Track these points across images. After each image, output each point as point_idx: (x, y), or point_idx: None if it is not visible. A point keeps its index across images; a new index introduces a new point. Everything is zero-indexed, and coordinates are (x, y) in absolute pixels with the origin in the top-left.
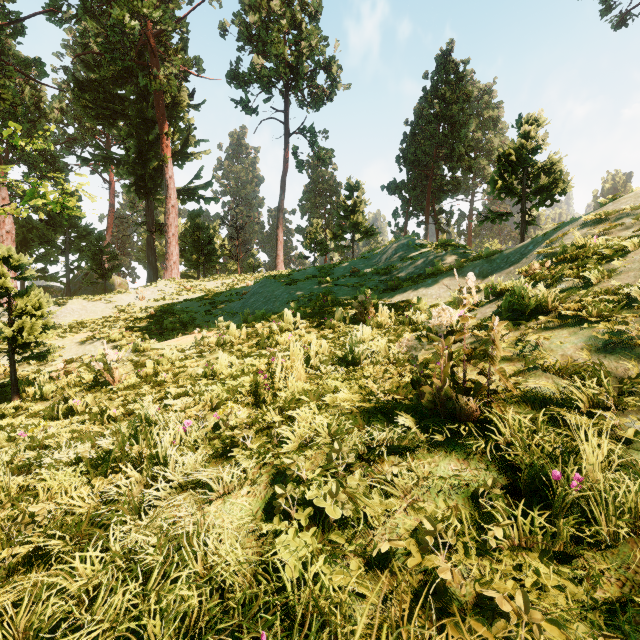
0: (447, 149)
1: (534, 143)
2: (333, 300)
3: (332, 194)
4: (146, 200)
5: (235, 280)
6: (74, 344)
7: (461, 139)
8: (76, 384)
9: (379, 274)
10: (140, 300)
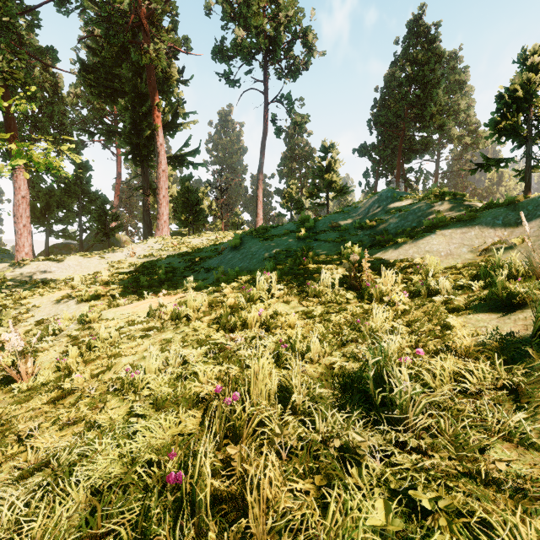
0: (418, 109)
1: None
2: (313, 257)
3: (307, 159)
4: (142, 167)
5: (218, 237)
6: (50, 303)
7: (433, 98)
8: None
9: (362, 228)
10: (131, 256)
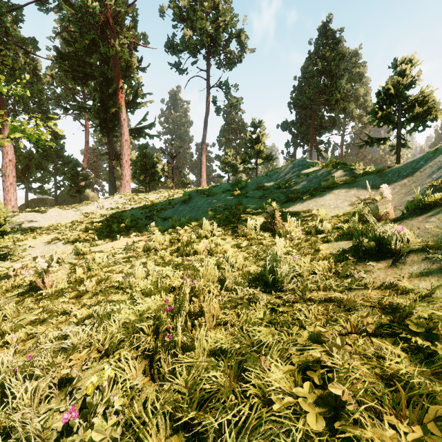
0: (326, 95)
1: (409, 79)
2: (244, 209)
3: (241, 132)
4: (108, 137)
5: (170, 193)
6: (42, 244)
7: (338, 87)
8: (19, 285)
9: (280, 188)
10: (101, 208)
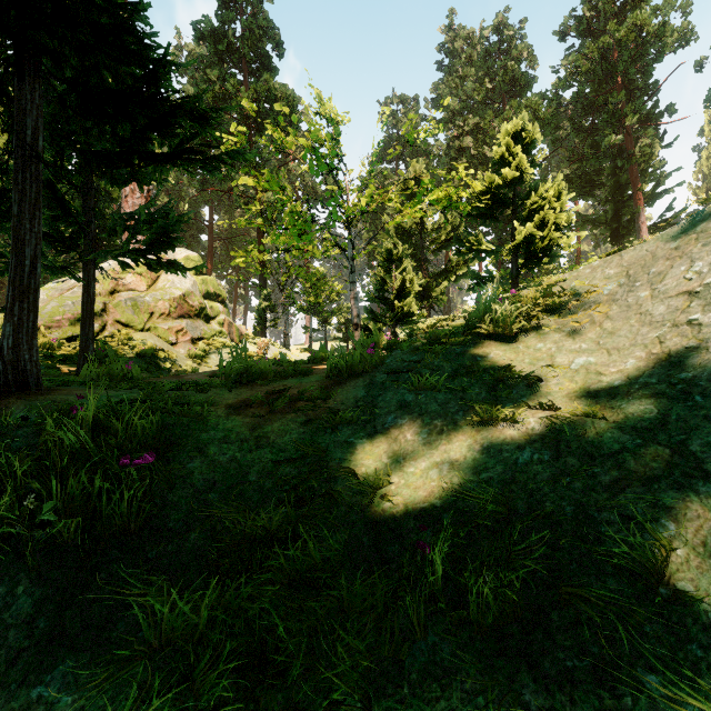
0: None
1: None
2: None
3: None
4: (617, 244)
5: None
6: None
7: None
8: None
9: None
10: None
